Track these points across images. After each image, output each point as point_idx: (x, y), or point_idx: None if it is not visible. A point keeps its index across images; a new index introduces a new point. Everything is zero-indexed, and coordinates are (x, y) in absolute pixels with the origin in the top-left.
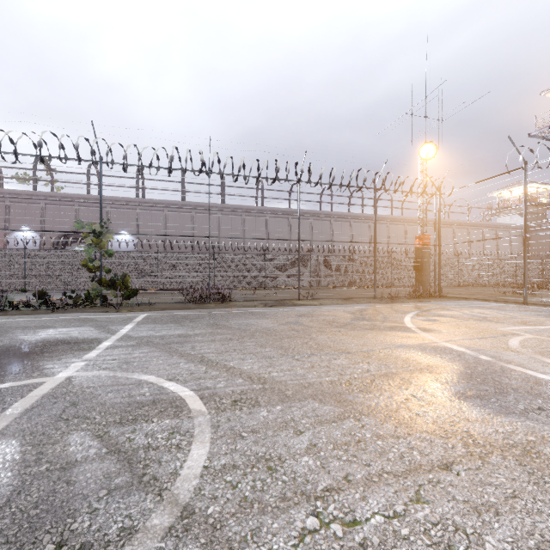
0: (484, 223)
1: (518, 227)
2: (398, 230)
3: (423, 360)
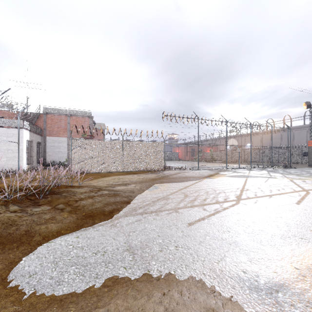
0: None
1: None
2: None
3: None
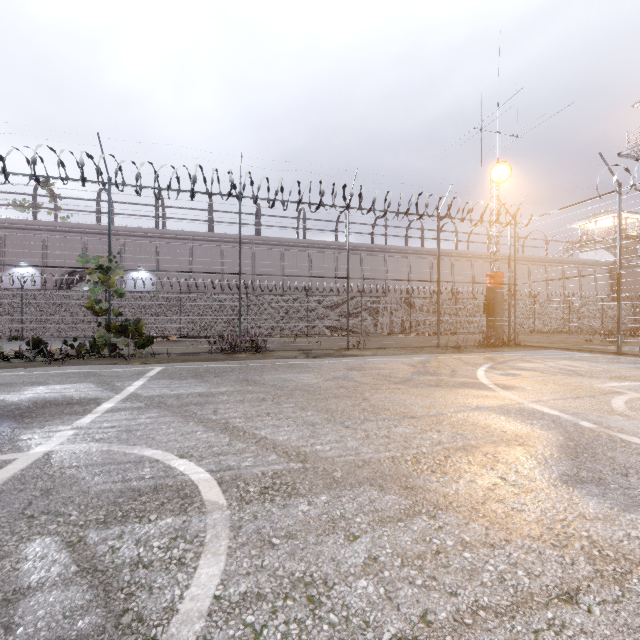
0: (564, 258)
1: (604, 263)
2: (464, 267)
3: (508, 428)
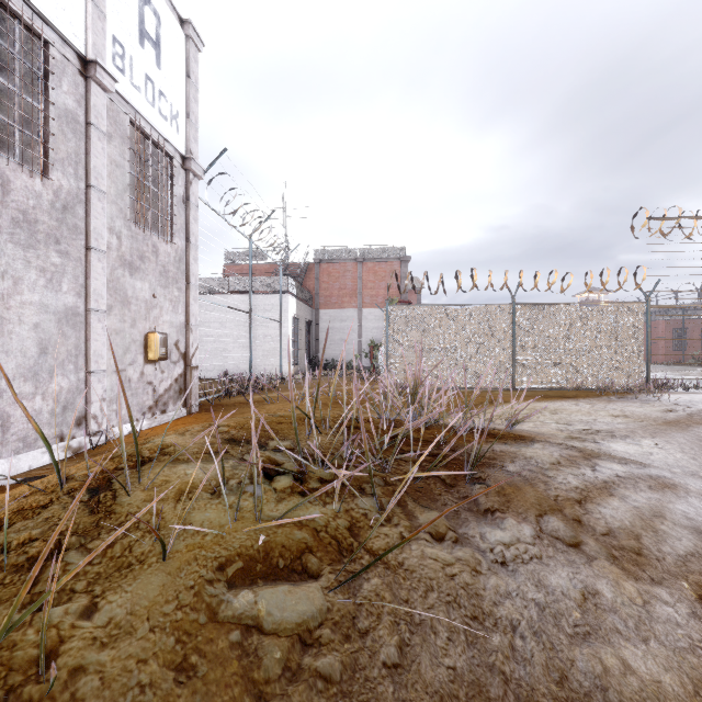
0: None
1: None
2: None
3: None
